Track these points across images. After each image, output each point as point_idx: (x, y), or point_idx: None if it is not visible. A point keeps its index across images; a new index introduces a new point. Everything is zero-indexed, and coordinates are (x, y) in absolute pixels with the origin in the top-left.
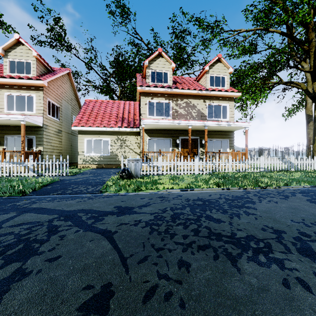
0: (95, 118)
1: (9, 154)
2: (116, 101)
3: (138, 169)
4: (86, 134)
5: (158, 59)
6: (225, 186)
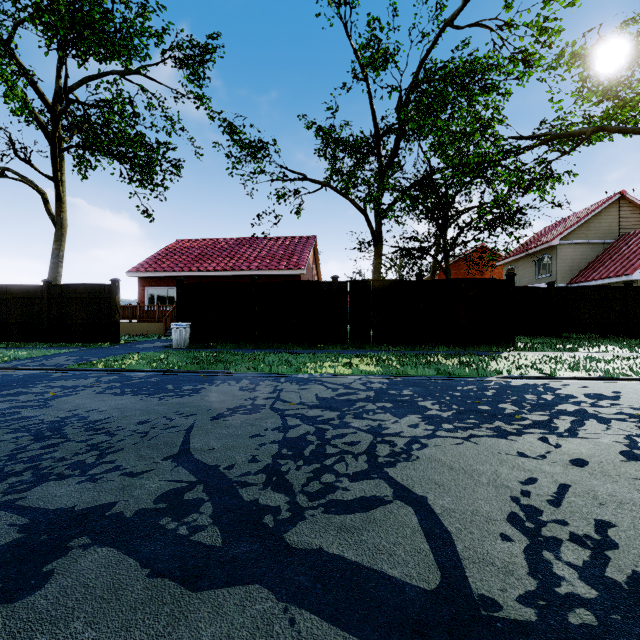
0: None
1: None
2: None
3: None
4: None
5: None
6: None
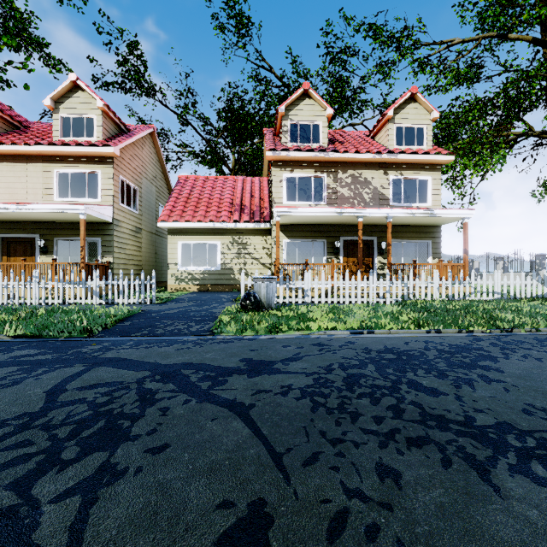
0: (196, 207)
1: (61, 268)
2: (229, 178)
3: (273, 293)
4: (181, 234)
5: (303, 102)
6: (432, 327)
